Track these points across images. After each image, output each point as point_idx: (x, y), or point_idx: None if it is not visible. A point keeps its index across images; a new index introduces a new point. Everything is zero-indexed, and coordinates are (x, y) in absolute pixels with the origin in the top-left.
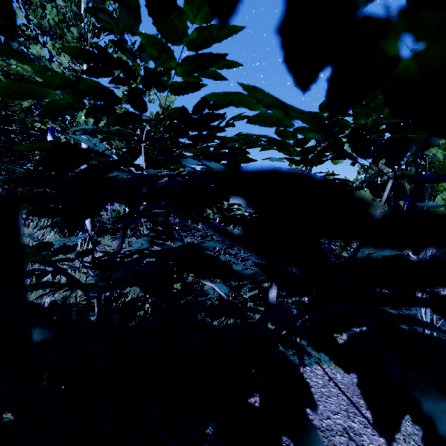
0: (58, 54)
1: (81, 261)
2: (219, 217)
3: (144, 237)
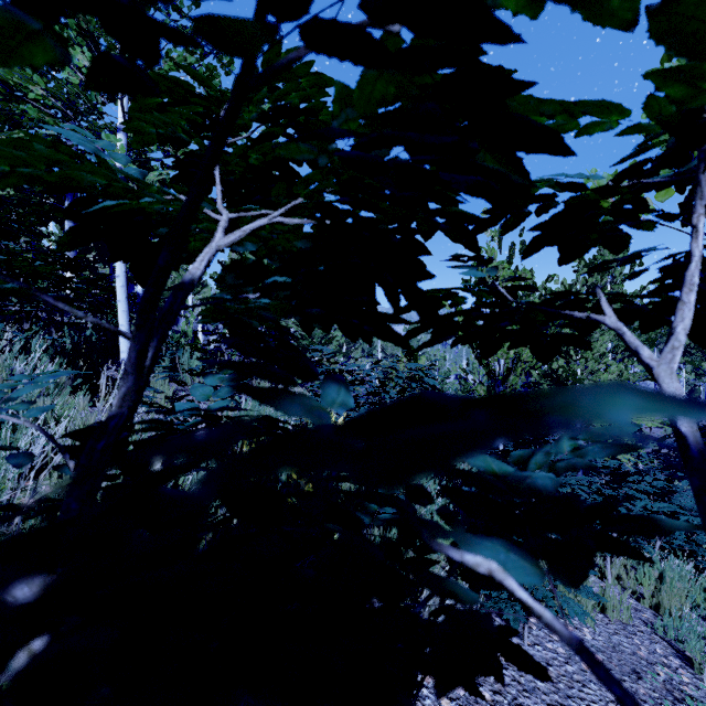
0: (71, 45)
1: (50, 436)
2: (348, 344)
3: (221, 372)
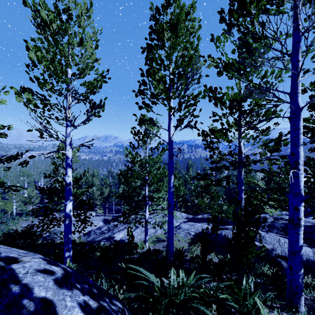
0: None
1: None
2: None
3: None
